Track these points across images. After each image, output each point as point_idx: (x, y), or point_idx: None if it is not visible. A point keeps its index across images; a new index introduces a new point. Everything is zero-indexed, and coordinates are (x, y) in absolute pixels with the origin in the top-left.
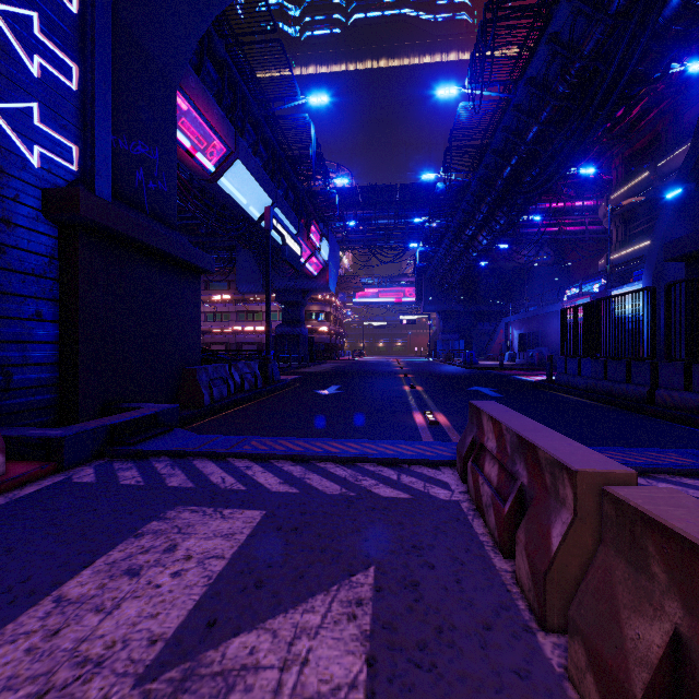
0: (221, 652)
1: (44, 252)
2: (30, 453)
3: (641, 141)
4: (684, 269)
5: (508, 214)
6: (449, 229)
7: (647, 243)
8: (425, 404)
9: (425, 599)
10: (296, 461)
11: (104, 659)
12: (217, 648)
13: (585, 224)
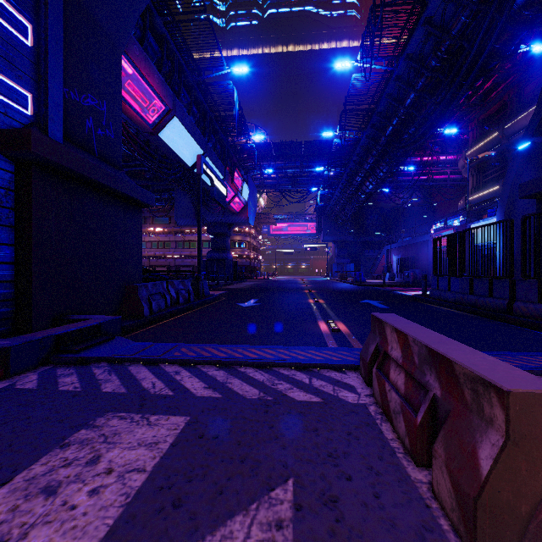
0: None
1: (0, 184)
2: None
3: (492, 109)
4: (530, 206)
5: (389, 164)
6: (343, 177)
7: (496, 187)
8: (327, 314)
9: (346, 518)
10: (220, 366)
11: None
12: None
13: (448, 173)
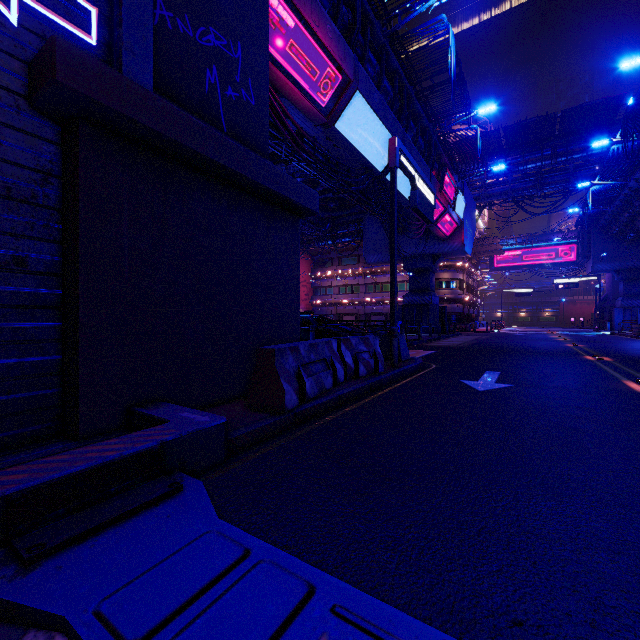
0: None
1: (32, 164)
2: None
3: None
4: None
5: None
6: None
7: None
8: None
9: None
10: None
11: None
12: None
13: None
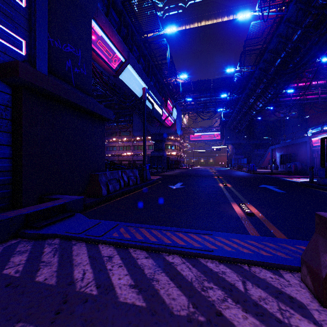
0: None
1: (1, 102)
2: None
3: None
4: None
5: (276, 88)
6: (240, 100)
7: None
8: (237, 197)
9: None
10: (149, 252)
11: None
12: None
13: (319, 94)
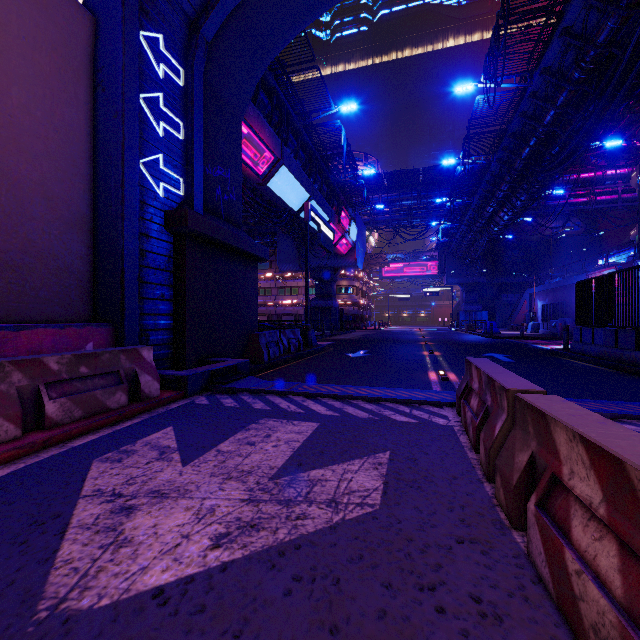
0: (307, 474)
1: (165, 254)
2: (168, 385)
3: None
4: None
5: (528, 191)
6: (470, 207)
7: None
8: (440, 366)
9: (419, 465)
10: (336, 399)
11: (251, 471)
12: (305, 472)
13: (618, 192)
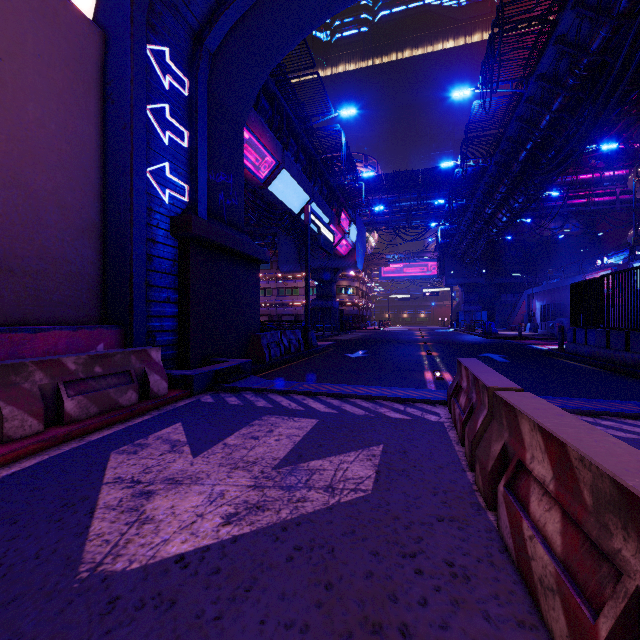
0: (307, 464)
1: (171, 258)
2: (175, 384)
3: None
4: None
5: (526, 193)
6: (469, 209)
7: None
8: (436, 366)
9: (409, 457)
10: (335, 397)
11: (256, 462)
12: (305, 463)
13: (616, 194)
